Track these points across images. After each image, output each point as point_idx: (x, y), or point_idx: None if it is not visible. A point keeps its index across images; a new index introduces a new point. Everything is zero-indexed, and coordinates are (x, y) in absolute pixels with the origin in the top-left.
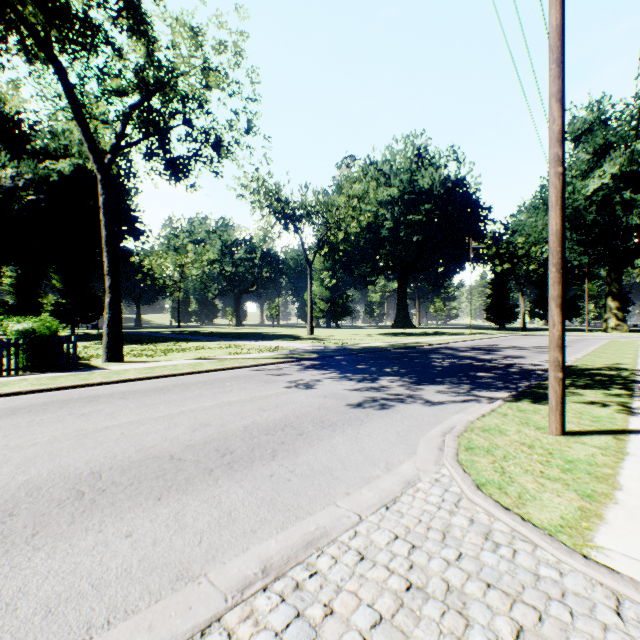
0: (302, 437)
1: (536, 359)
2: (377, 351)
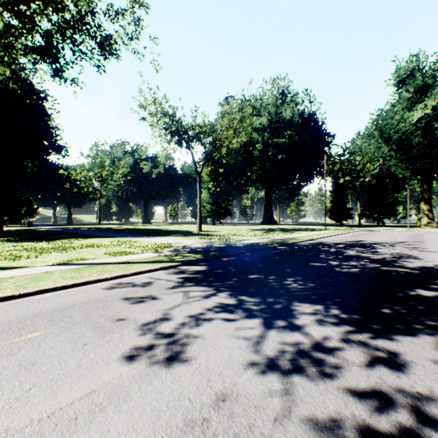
0: None
1: (433, 260)
2: (262, 249)
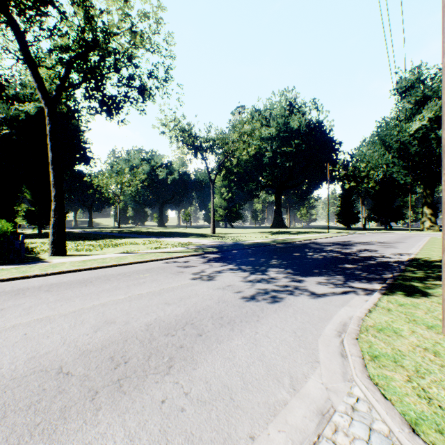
0: (201, 339)
1: (385, 252)
2: (263, 246)
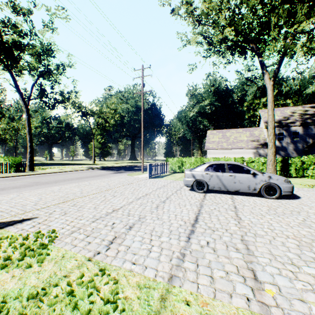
0: (105, 175)
1: None
2: (120, 167)
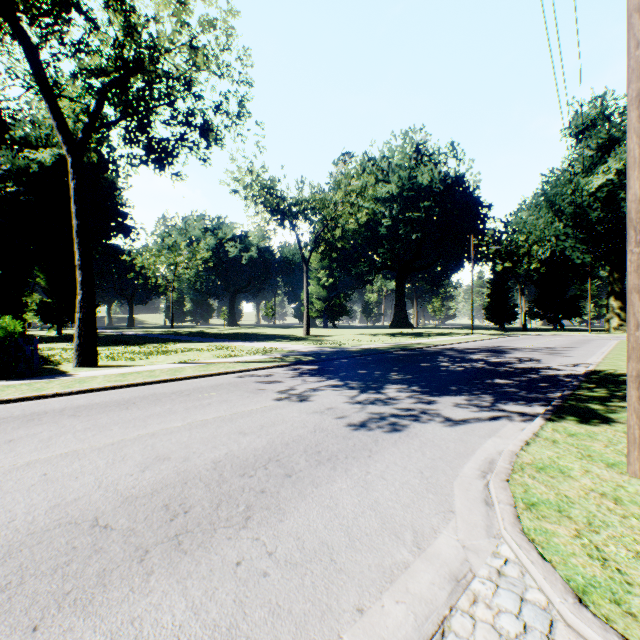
0: (290, 481)
1: (552, 362)
2: (378, 353)
